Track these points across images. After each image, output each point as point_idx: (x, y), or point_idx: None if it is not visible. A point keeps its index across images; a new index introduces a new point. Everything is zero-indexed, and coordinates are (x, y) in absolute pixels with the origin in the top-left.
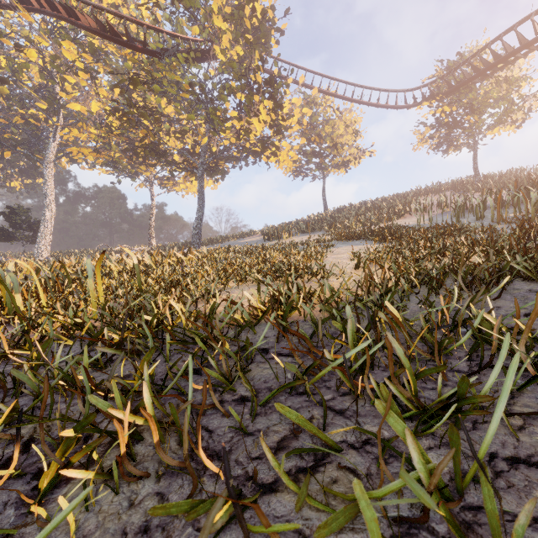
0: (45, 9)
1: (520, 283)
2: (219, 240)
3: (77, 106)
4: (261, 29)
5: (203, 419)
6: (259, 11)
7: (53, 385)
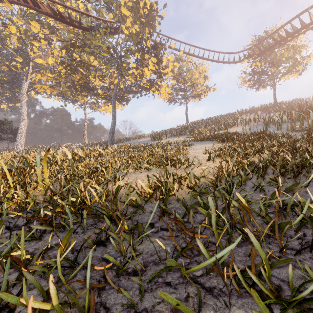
0: (20, 2)
1: None
2: (125, 140)
3: (40, 60)
4: (149, 16)
5: (103, 294)
6: (148, 5)
7: None
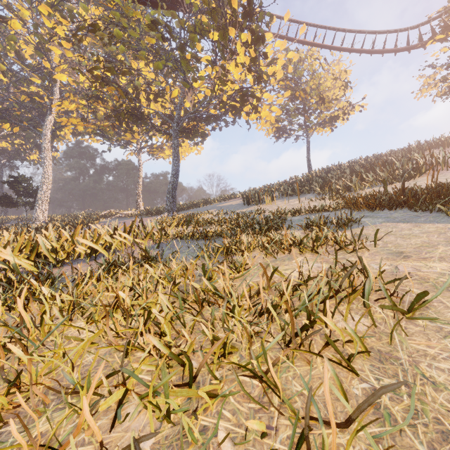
0: None
1: None
2: (201, 204)
3: (64, 76)
4: None
5: None
6: None
7: None
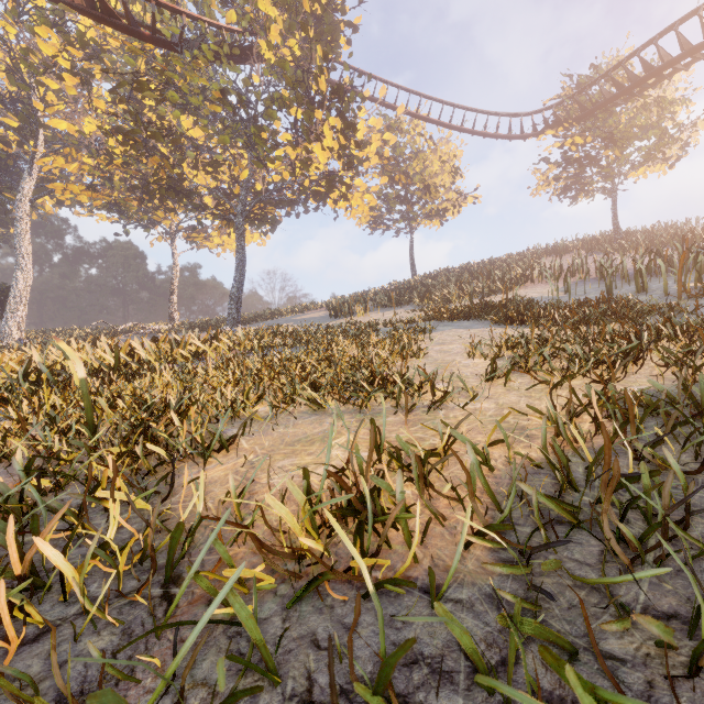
0: None
1: None
2: (268, 316)
3: (62, 123)
4: (325, 20)
5: None
6: None
7: None
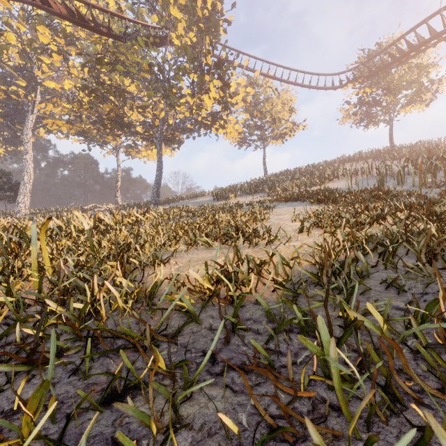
0: None
1: None
2: (176, 200)
3: (52, 83)
4: (211, 19)
5: None
6: (209, 3)
7: None
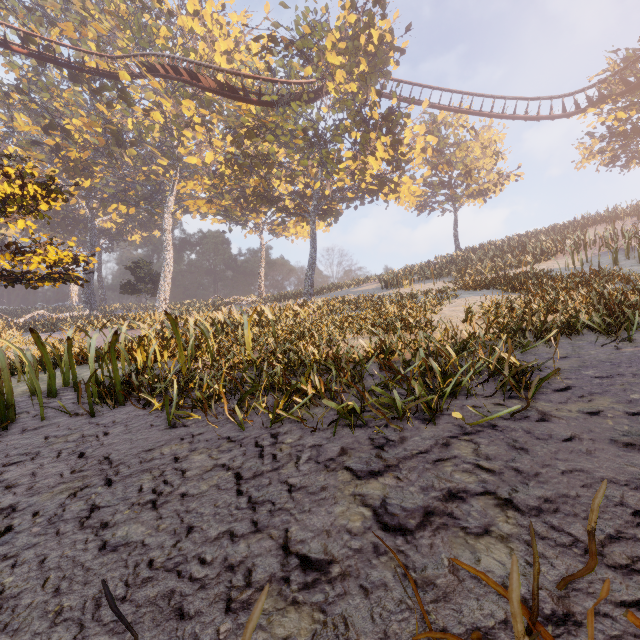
0: (170, 74)
1: (592, 336)
2: (332, 289)
3: (194, 159)
4: (377, 56)
5: (339, 397)
6: (376, 37)
7: (266, 382)
